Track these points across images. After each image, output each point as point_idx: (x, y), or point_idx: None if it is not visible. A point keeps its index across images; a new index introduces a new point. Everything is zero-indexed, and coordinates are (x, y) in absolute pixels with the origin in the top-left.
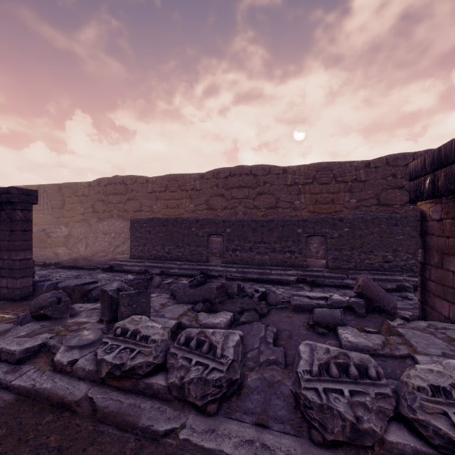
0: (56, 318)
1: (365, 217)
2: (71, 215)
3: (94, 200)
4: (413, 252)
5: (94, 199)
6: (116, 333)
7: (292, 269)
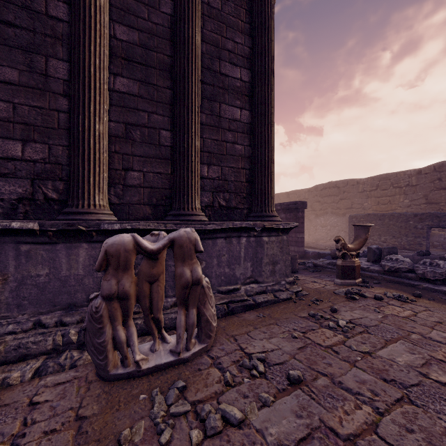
0: None
1: None
2: None
3: (312, 202)
4: None
5: (312, 201)
6: (386, 259)
7: None
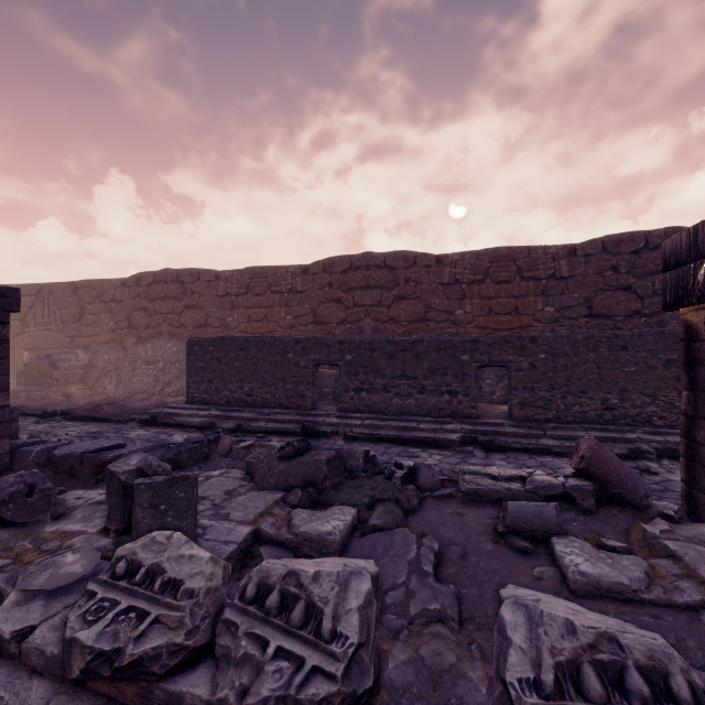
0: (23, 524)
1: (573, 335)
2: (93, 333)
3: (132, 309)
4: (652, 392)
5: (132, 307)
6: (115, 572)
7: (453, 420)
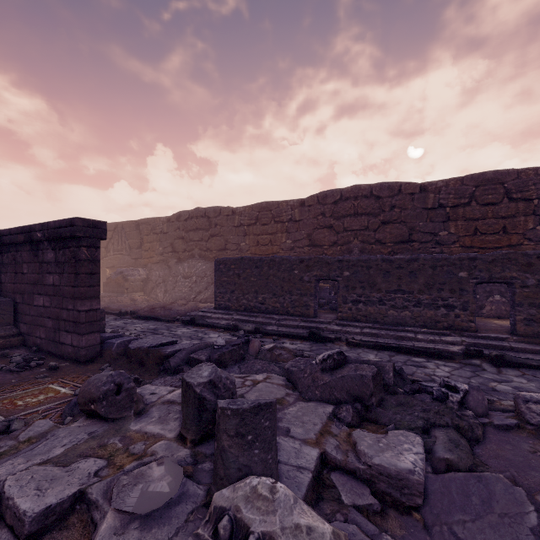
0: (113, 419)
1: None
2: (149, 256)
3: (174, 238)
4: None
5: (174, 236)
6: (217, 530)
7: (451, 333)
